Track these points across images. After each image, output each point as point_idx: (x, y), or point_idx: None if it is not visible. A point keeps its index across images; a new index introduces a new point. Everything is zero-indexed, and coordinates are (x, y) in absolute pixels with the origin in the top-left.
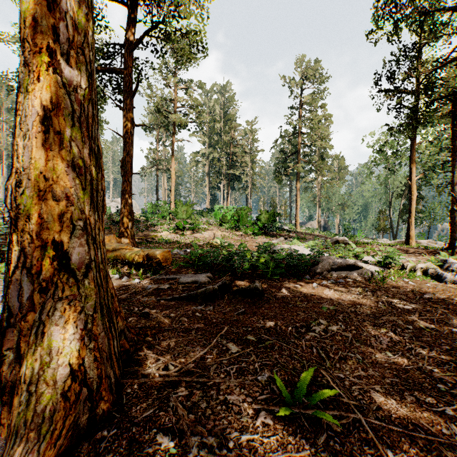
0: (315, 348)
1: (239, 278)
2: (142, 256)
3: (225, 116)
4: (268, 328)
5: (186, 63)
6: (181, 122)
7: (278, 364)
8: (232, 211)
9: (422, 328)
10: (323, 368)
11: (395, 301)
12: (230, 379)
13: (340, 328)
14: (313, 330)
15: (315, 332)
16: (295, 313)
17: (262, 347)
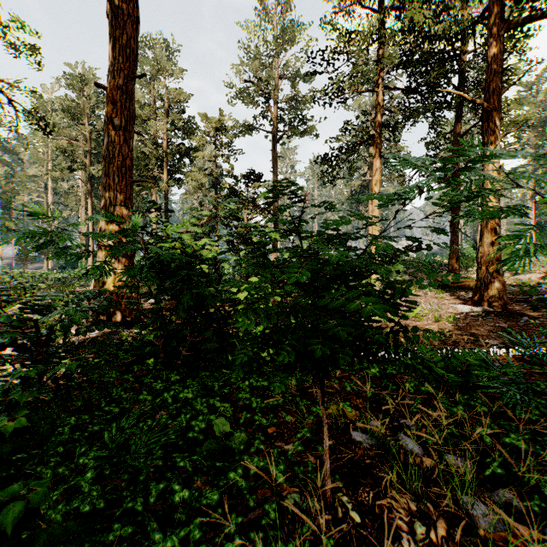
0: None
1: None
2: None
3: None
4: None
5: None
6: None
7: None
8: None
9: None
10: None
11: None
12: None
13: None
14: None
15: None
16: None
17: None
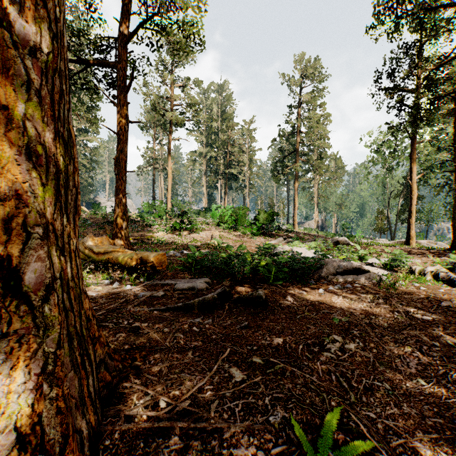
0: (334, 375)
1: (239, 283)
2: (135, 260)
3: (222, 115)
4: (275, 347)
5: (182, 60)
6: (178, 120)
7: (292, 398)
8: (230, 211)
9: (450, 344)
10: (346, 402)
11: (411, 311)
12: (235, 421)
13: (359, 346)
14: (328, 350)
15: (330, 351)
16: (304, 327)
17: (271, 373)
